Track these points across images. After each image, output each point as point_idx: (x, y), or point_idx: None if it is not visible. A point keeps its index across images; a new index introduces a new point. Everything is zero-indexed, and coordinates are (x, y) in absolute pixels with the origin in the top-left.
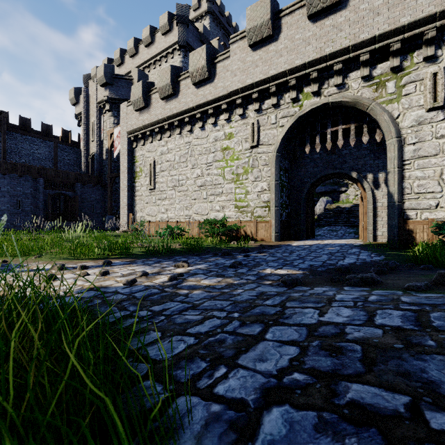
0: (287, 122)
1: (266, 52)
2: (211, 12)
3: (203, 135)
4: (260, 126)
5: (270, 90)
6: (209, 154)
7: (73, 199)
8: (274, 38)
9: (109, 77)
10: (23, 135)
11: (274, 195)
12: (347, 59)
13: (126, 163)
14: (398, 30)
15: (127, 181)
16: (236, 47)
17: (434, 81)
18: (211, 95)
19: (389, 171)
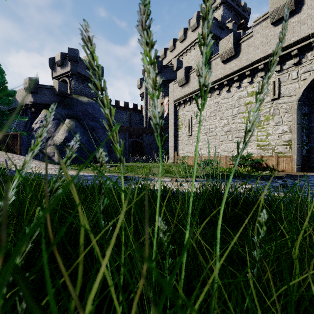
0: (310, 76)
1: (288, 24)
2: (224, 1)
3: (229, 96)
4: (281, 82)
5: (292, 53)
6: (234, 109)
7: (141, 143)
8: (297, 11)
9: (160, 68)
10: (117, 110)
11: (295, 135)
12: None
13: (172, 120)
14: None
15: (173, 131)
16: (259, 27)
17: None
18: (236, 67)
19: None
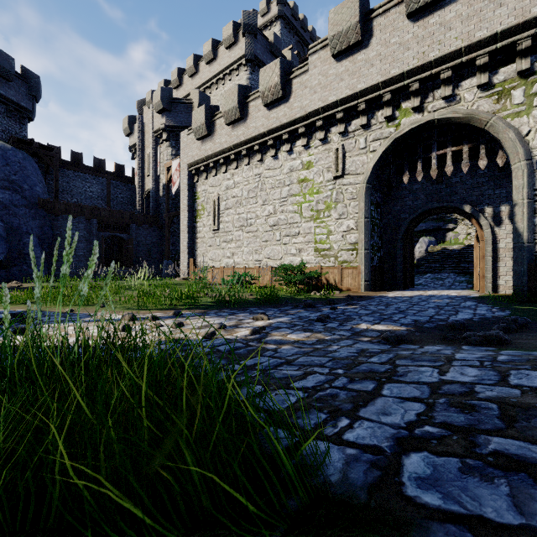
0: (380, 146)
1: (354, 62)
2: (283, 16)
3: (276, 166)
4: (346, 152)
5: (359, 108)
6: (283, 188)
7: (128, 242)
8: (364, 44)
9: (166, 102)
10: (75, 172)
11: (363, 235)
12: (458, 64)
13: (186, 200)
14: (527, 23)
15: (188, 221)
16: (316, 58)
17: None
18: (286, 117)
19: (516, 203)
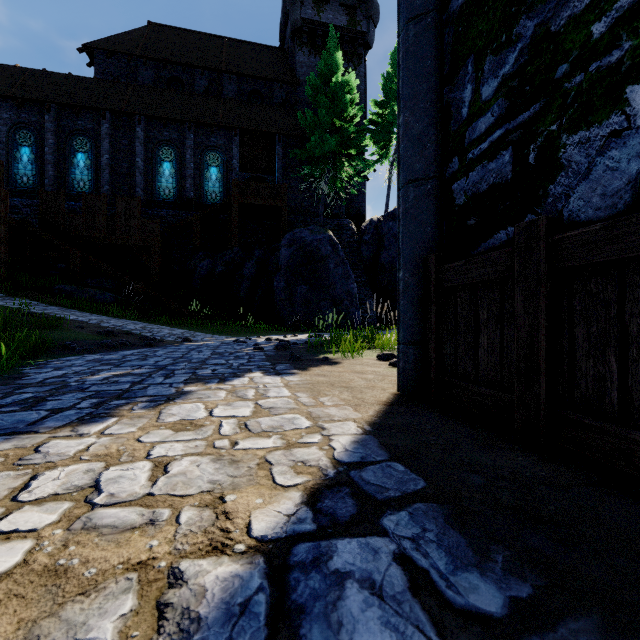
0: None
1: None
2: None
3: None
4: None
5: None
6: None
7: None
8: None
9: None
10: None
11: None
12: None
13: None
14: None
15: None
16: None
17: None
18: None
19: None
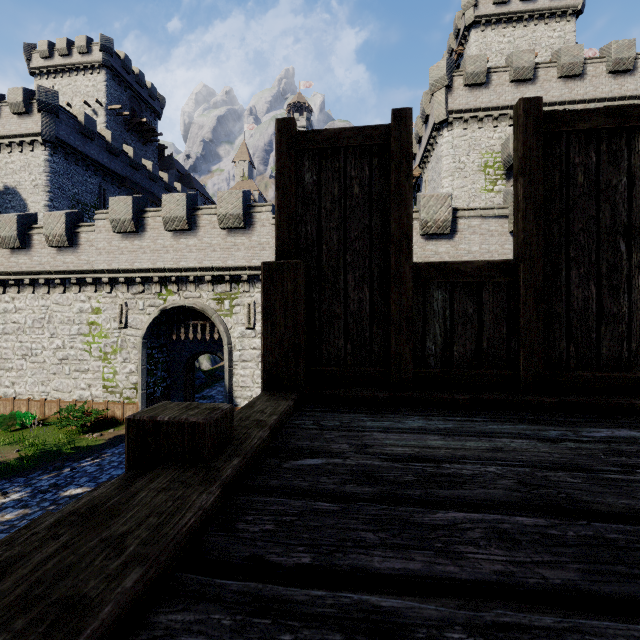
0: (153, 312)
1: (132, 244)
2: (109, 66)
3: (65, 303)
4: (129, 308)
5: (137, 280)
6: (73, 325)
7: None
8: (140, 234)
9: None
10: None
11: (141, 379)
12: (196, 275)
13: None
14: (226, 268)
15: None
16: (102, 226)
17: (249, 309)
18: (74, 265)
19: (225, 369)
